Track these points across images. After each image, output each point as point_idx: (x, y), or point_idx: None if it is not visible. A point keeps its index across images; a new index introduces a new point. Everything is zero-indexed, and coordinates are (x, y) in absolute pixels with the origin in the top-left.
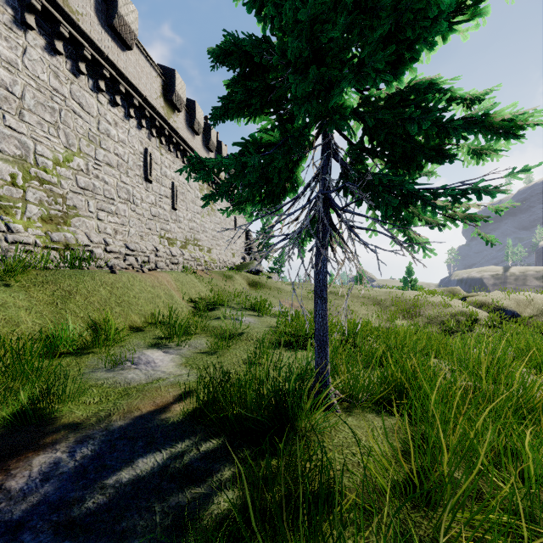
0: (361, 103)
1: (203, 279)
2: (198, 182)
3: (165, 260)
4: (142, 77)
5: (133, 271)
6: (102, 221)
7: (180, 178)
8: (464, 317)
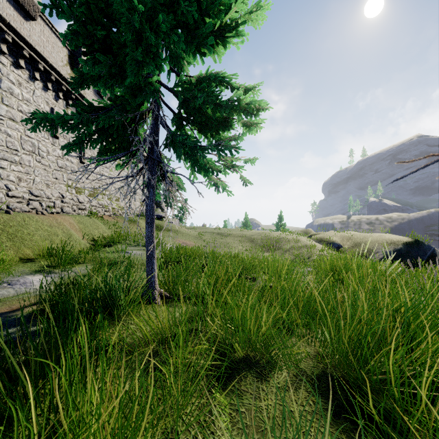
0: (175, 85)
1: (107, 222)
2: None
3: (72, 205)
4: (48, 46)
5: (33, 213)
6: (4, 169)
7: None
8: (307, 249)
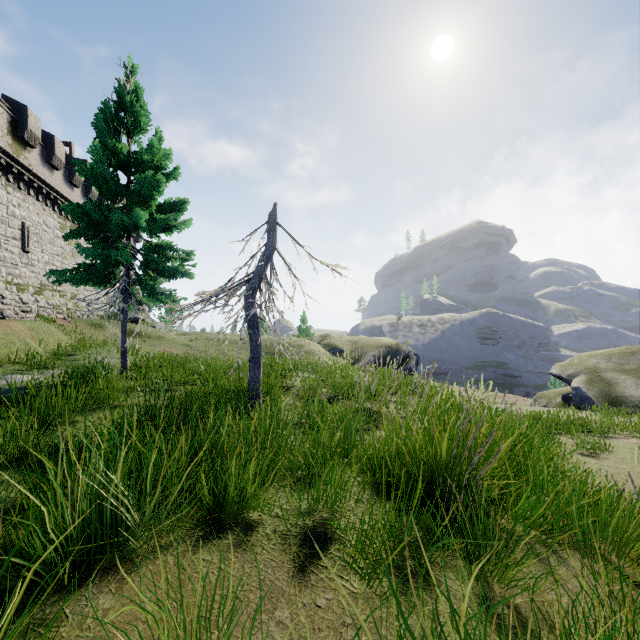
0: (141, 249)
1: (64, 328)
2: (59, 220)
3: (14, 307)
4: None
5: None
6: None
7: (33, 217)
8: (307, 355)
